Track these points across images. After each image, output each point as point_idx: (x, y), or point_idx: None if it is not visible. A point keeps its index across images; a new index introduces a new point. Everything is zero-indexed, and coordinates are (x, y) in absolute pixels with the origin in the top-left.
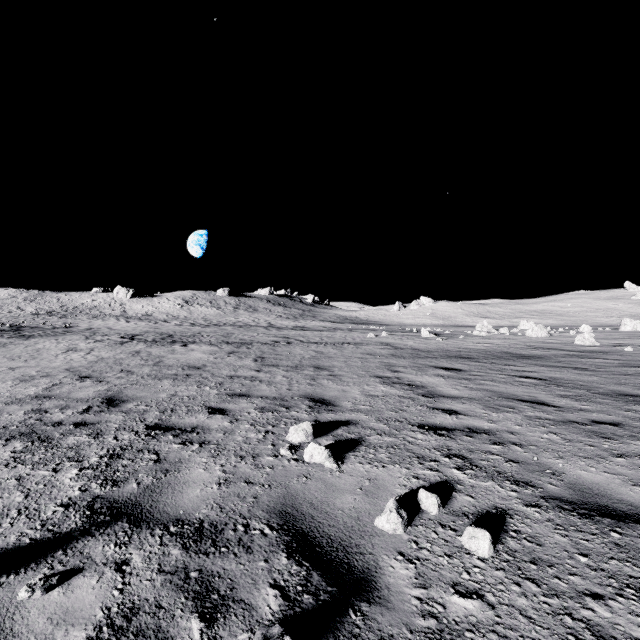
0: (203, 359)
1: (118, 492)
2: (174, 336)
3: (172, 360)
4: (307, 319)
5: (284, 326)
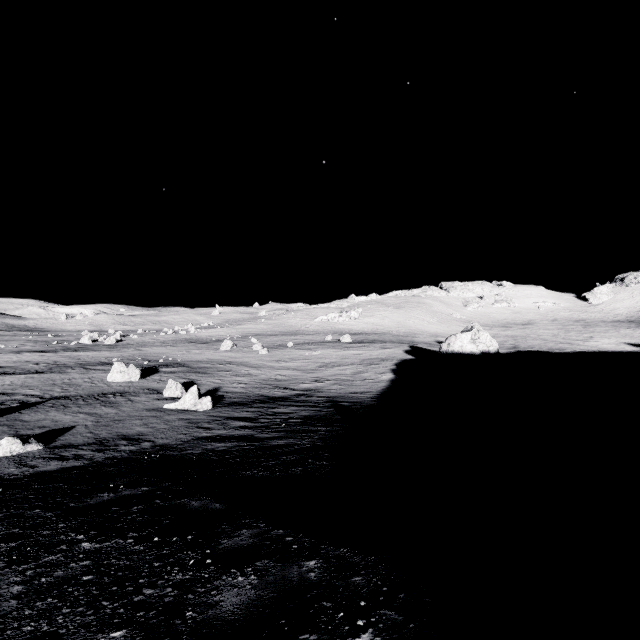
0: None
1: None
2: None
3: None
4: None
5: None
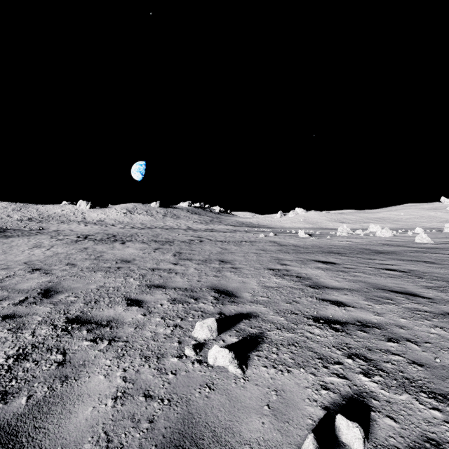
0: (134, 254)
1: (1, 412)
2: (117, 236)
3: (110, 255)
4: (215, 224)
5: (198, 229)
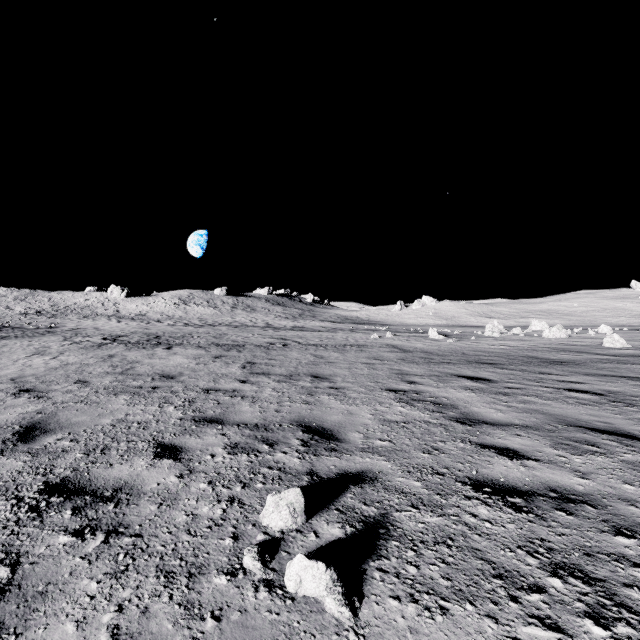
0: (183, 365)
1: None
2: (161, 337)
3: (146, 366)
4: (306, 319)
5: (282, 326)
